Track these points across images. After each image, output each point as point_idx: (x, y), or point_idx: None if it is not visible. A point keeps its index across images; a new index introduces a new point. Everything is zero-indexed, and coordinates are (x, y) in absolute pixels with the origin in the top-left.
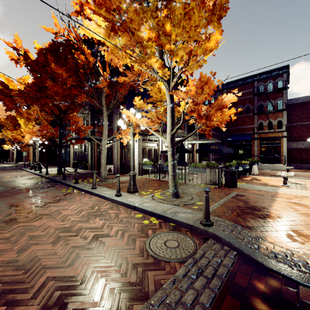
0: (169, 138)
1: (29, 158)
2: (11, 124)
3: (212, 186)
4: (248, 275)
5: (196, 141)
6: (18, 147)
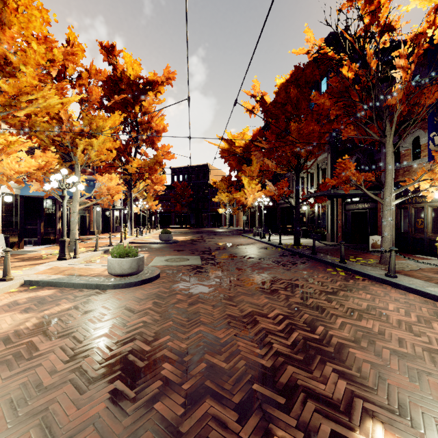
0: None
1: (238, 222)
2: (224, 186)
3: None
4: None
5: None
6: (230, 210)
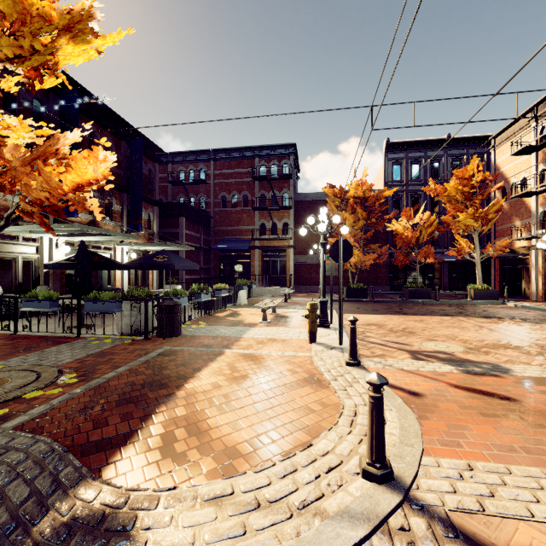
0: None
1: None
2: None
3: (135, 338)
4: None
5: (146, 246)
6: None
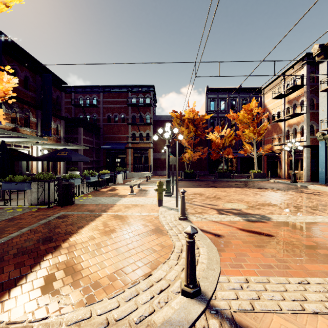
0: None
1: None
2: None
3: (41, 207)
4: None
5: (54, 145)
6: None
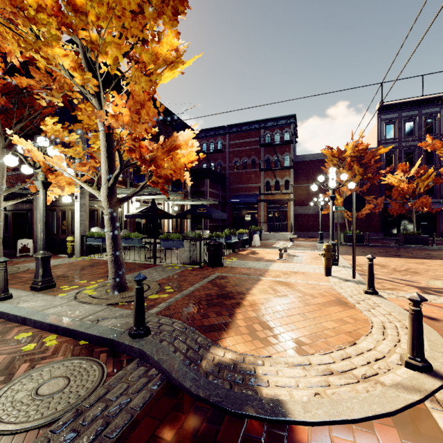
0: (105, 193)
1: None
2: None
3: (192, 267)
4: (159, 420)
5: (185, 201)
6: None
